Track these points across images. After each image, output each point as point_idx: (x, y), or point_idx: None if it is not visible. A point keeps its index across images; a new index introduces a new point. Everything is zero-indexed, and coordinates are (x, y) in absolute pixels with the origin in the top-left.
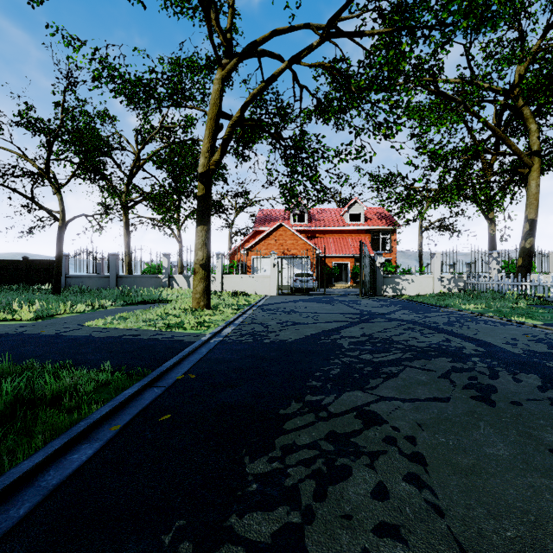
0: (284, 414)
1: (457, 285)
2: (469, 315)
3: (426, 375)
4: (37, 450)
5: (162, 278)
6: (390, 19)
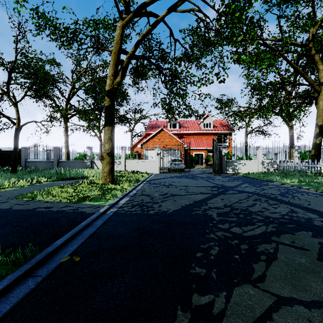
0: None
1: (273, 167)
2: (291, 188)
3: (304, 256)
4: None
5: (87, 162)
6: None
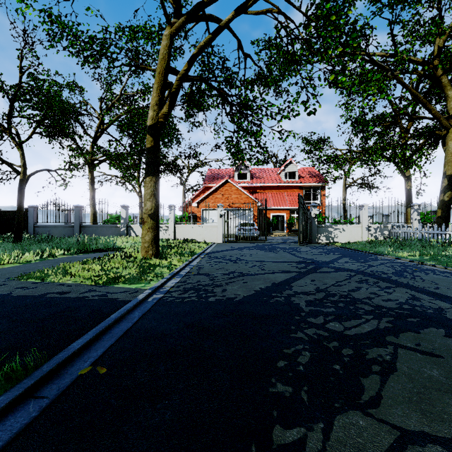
0: None
1: (383, 234)
2: (410, 264)
3: (435, 366)
4: None
5: (121, 227)
6: None
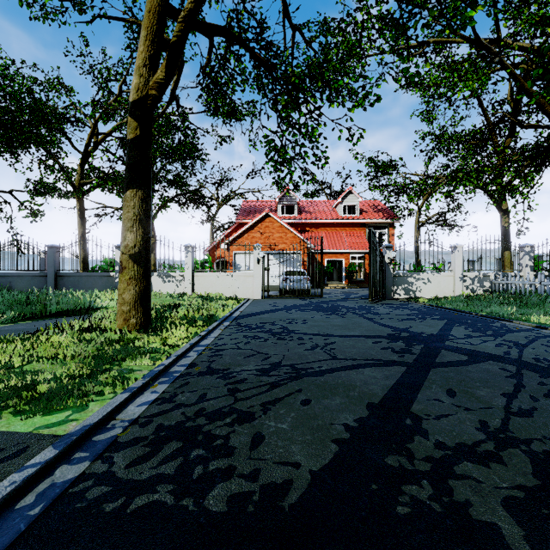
0: None
1: (482, 286)
2: None
3: None
4: None
5: (115, 277)
6: None
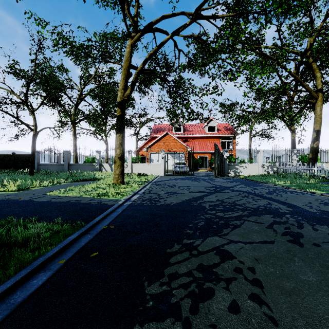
0: (170, 252)
1: (272, 169)
2: (281, 188)
3: (258, 226)
4: (10, 278)
5: (96, 165)
6: (233, 9)
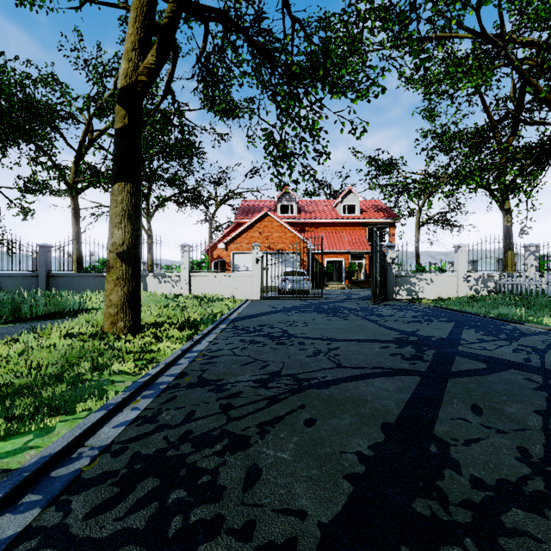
0: None
1: (486, 286)
2: None
3: None
4: None
5: None
6: None
